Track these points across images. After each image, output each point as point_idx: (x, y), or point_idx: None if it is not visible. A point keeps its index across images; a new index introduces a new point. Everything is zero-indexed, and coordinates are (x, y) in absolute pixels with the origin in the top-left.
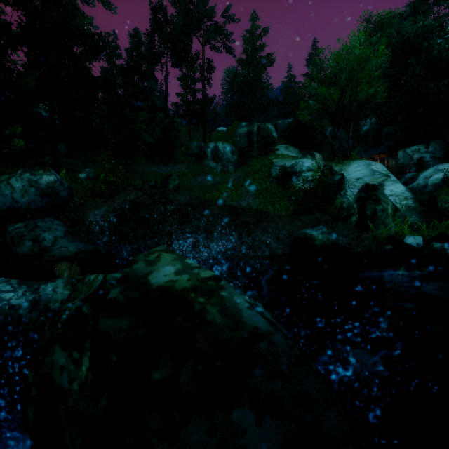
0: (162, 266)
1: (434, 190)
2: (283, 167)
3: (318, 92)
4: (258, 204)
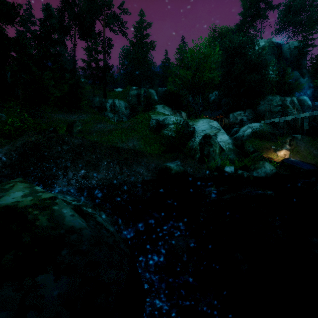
0: (13, 192)
1: (247, 139)
2: (157, 120)
3: (180, 72)
4: (140, 145)
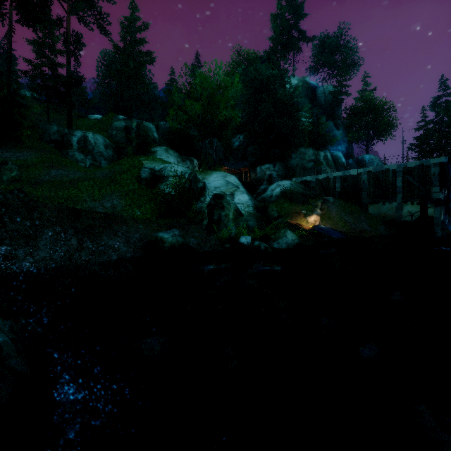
0: None
1: (276, 200)
2: (152, 170)
3: (186, 104)
4: (123, 206)
